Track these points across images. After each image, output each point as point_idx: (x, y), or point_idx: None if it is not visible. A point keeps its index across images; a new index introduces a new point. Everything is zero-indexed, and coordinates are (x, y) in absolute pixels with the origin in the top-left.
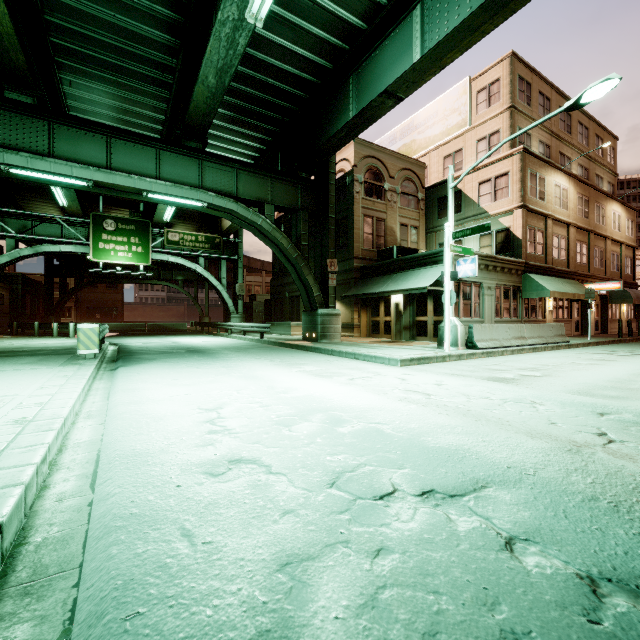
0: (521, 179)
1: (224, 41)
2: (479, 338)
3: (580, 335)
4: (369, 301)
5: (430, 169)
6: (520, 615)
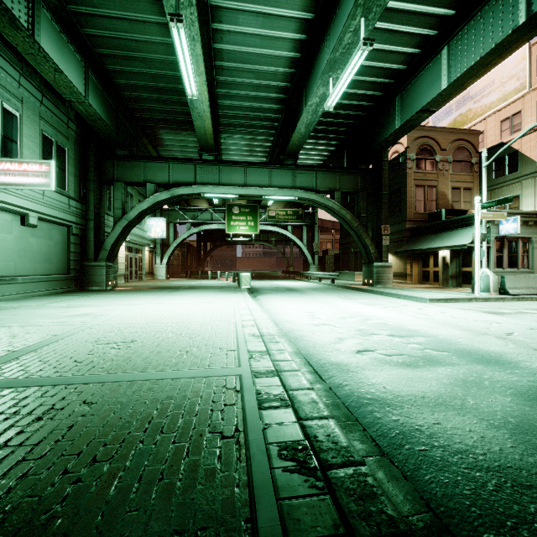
0: None
1: (311, 112)
2: (512, 286)
3: None
4: (420, 255)
5: (486, 133)
6: (397, 348)
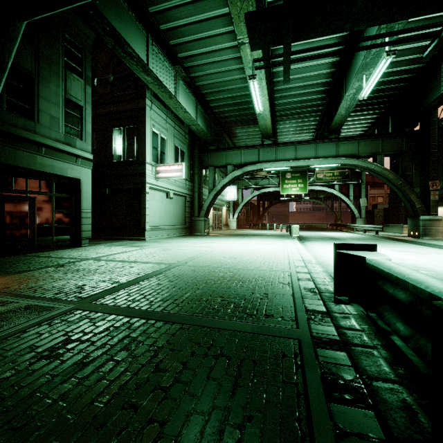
0: None
1: (349, 99)
2: None
3: None
4: None
5: None
6: None
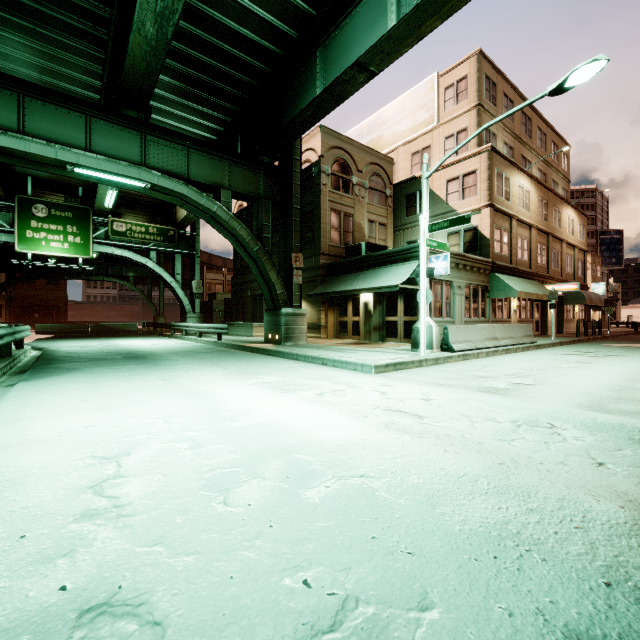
0: (489, 178)
1: None
2: (454, 340)
3: (540, 335)
4: (336, 300)
5: (398, 166)
6: None
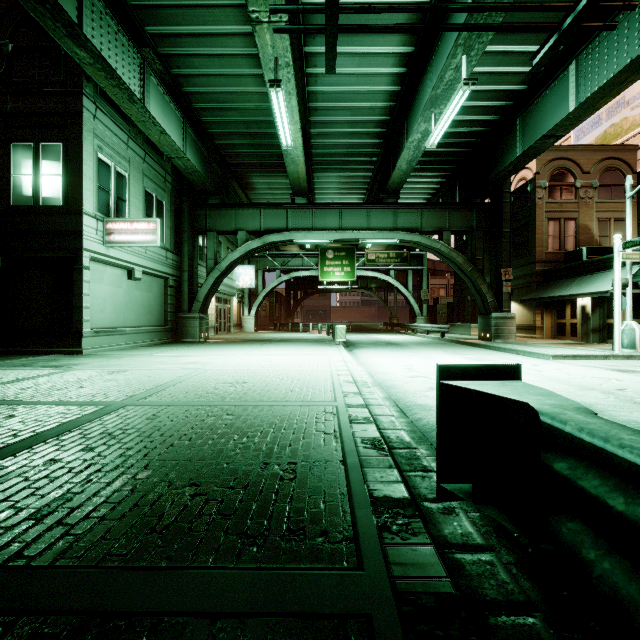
0: None
1: (412, 148)
2: None
3: None
4: (554, 303)
5: None
6: None
